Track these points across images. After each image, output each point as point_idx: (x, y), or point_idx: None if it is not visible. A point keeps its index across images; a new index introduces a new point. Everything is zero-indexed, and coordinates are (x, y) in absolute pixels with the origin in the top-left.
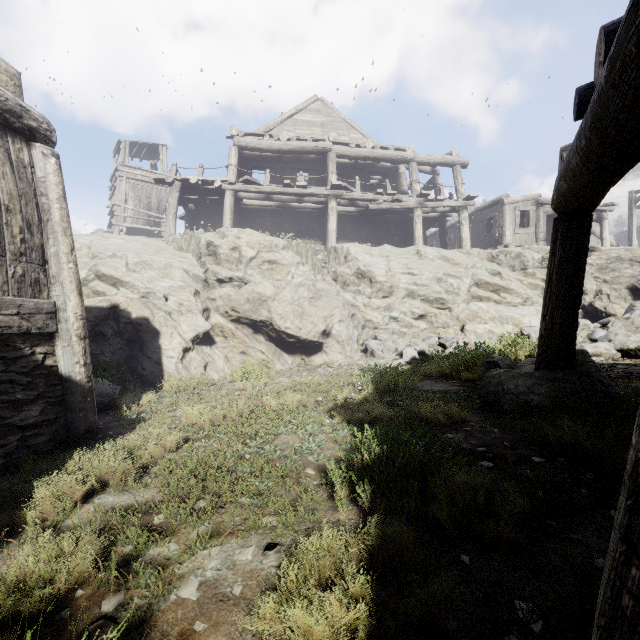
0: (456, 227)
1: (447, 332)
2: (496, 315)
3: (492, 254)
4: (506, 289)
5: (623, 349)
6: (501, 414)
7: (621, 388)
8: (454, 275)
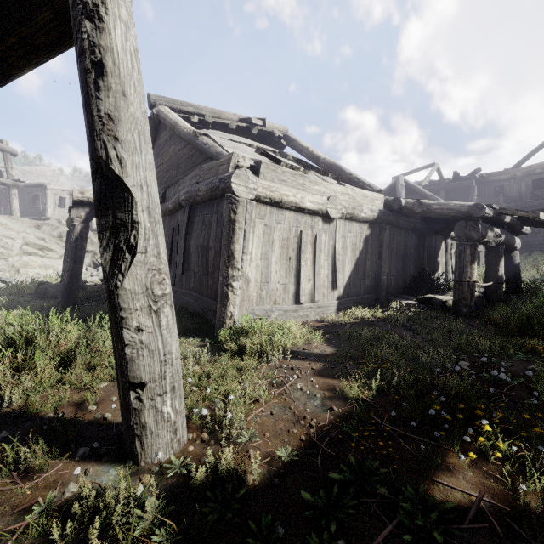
0: (3, 192)
1: (5, 275)
2: (42, 264)
3: (38, 224)
4: (49, 249)
5: (102, 279)
6: (47, 298)
7: (92, 288)
8: (9, 236)
